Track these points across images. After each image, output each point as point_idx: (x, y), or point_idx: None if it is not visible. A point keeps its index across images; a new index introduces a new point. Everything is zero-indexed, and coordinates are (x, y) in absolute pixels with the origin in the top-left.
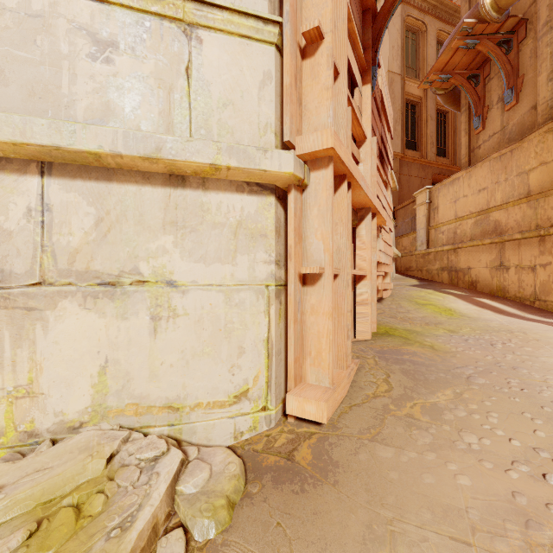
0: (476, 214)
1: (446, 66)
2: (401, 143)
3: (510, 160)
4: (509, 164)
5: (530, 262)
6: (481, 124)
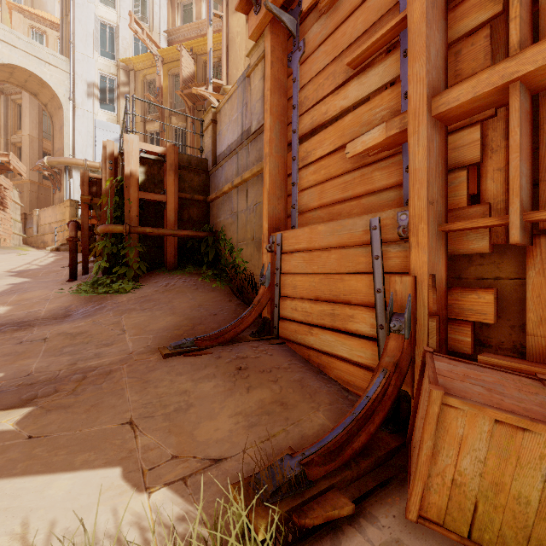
0: (49, 224)
1: (39, 169)
2: (40, 176)
3: (55, 209)
4: (55, 211)
5: (57, 239)
6: (55, 193)
